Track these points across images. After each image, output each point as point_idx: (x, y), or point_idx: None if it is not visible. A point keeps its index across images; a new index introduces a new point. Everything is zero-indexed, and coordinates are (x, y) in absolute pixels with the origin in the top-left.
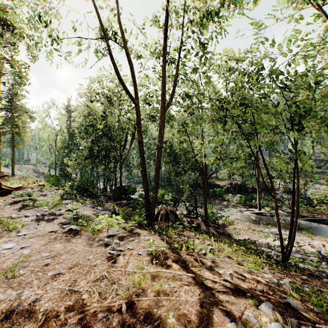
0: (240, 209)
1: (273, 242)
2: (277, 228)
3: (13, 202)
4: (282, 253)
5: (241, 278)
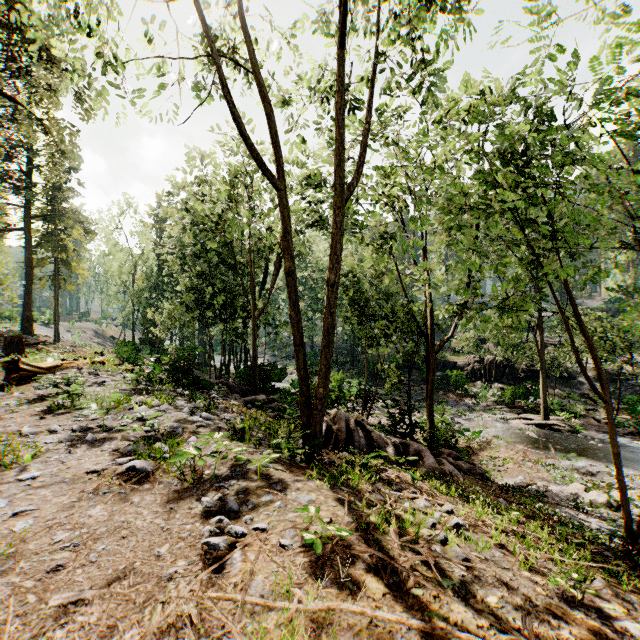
0: (501, 415)
1: (586, 494)
2: (587, 460)
3: (36, 398)
4: (627, 534)
5: (548, 623)
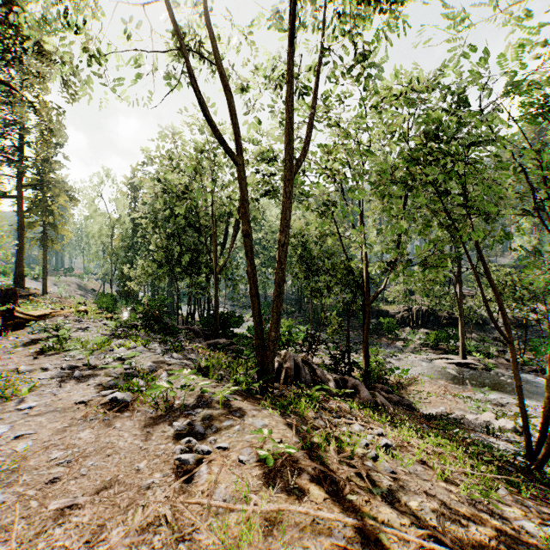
0: (426, 355)
1: (497, 422)
2: (498, 394)
3: (30, 342)
4: (528, 453)
5: (459, 522)
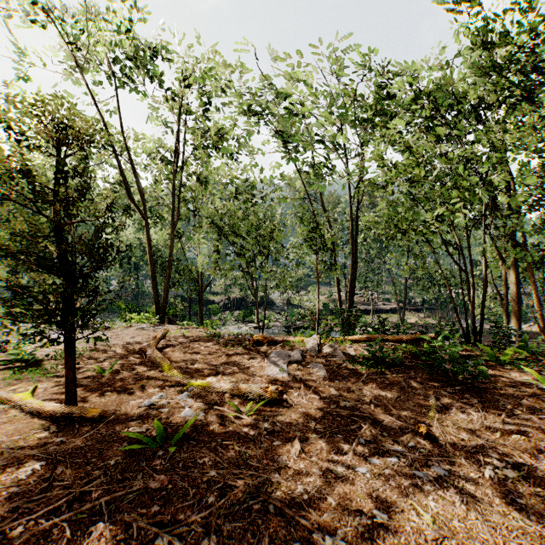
0: (238, 326)
1: None
2: None
3: None
4: None
5: None
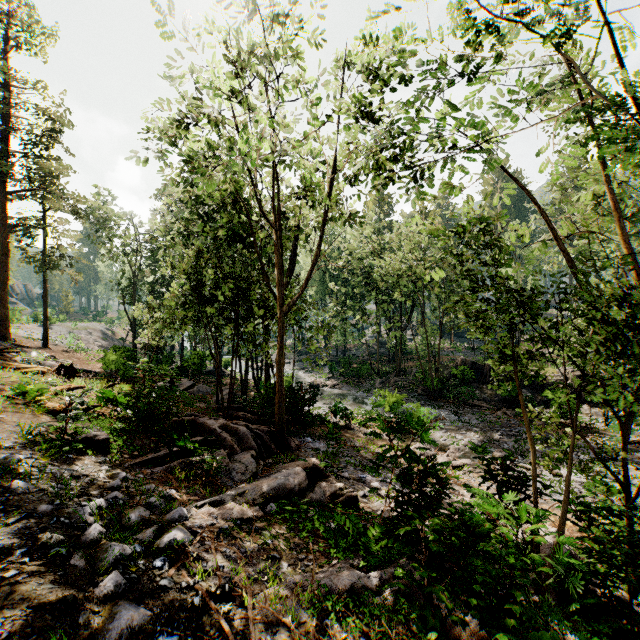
0: None
1: None
2: None
3: None
4: None
5: None
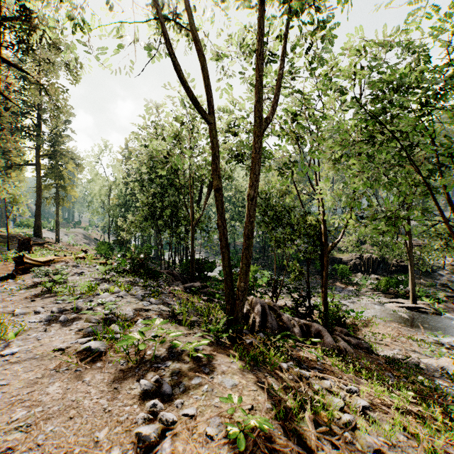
0: (378, 299)
1: None
2: (451, 337)
3: (33, 284)
4: None
5: None
